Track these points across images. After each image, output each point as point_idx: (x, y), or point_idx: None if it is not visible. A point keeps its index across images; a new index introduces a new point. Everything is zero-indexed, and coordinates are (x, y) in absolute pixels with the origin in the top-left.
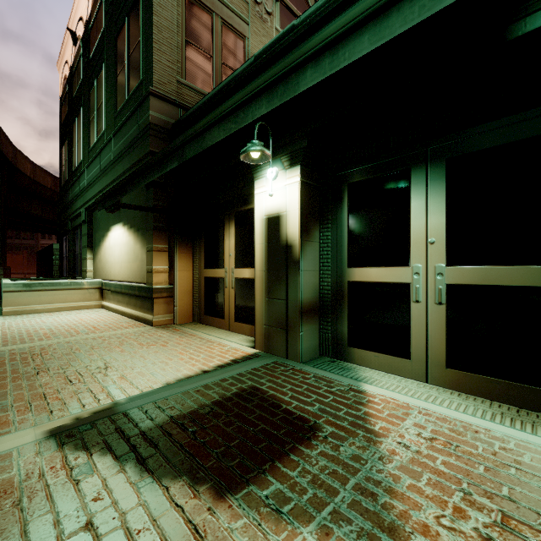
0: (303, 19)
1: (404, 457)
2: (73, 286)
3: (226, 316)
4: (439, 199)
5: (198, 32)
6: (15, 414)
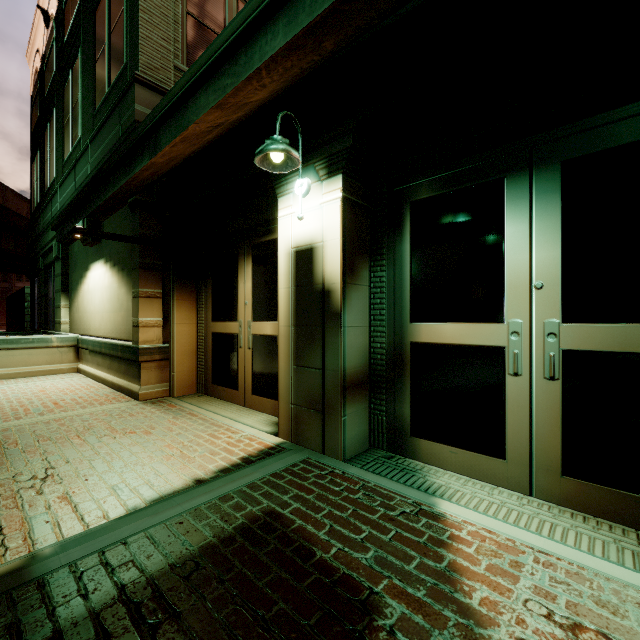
0: None
1: None
2: (37, 344)
3: (241, 386)
4: (550, 223)
5: (204, 4)
6: None
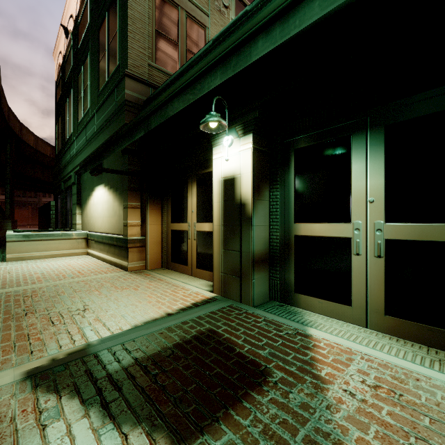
0: (254, 5)
1: (351, 406)
2: (64, 237)
3: (189, 263)
4: (378, 162)
5: (166, 23)
6: (0, 354)
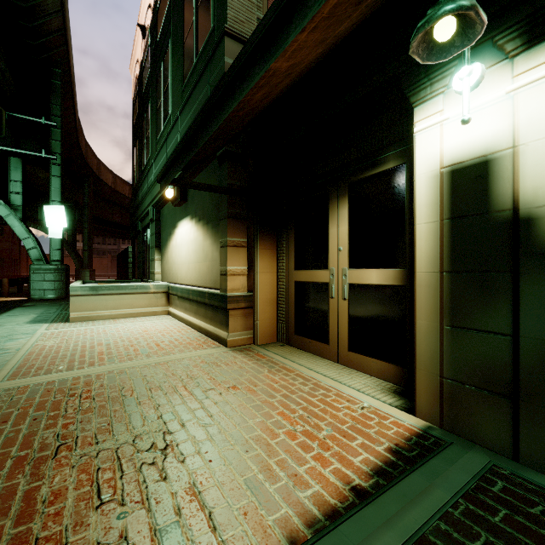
0: None
1: None
2: (140, 290)
3: (333, 340)
4: None
5: None
6: None
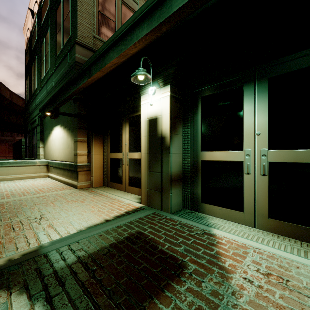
0: None
1: (251, 292)
2: (30, 164)
3: (123, 182)
4: (263, 105)
5: (106, 7)
6: None
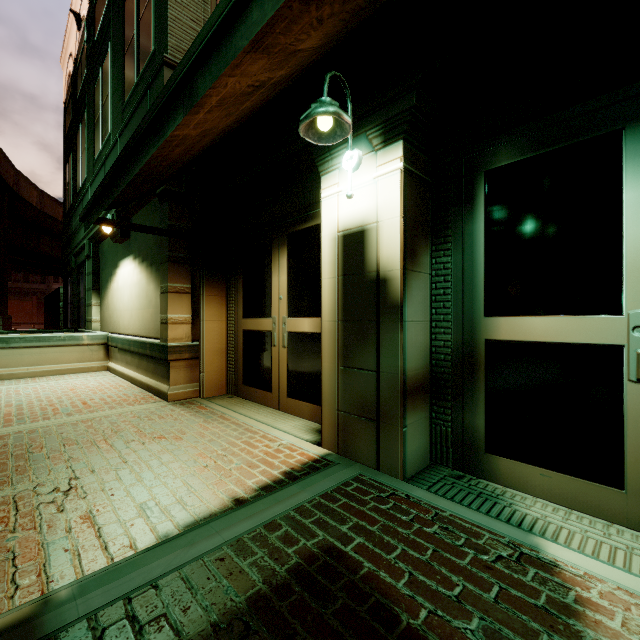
0: None
1: None
2: (69, 342)
3: (275, 388)
4: None
5: None
6: None
